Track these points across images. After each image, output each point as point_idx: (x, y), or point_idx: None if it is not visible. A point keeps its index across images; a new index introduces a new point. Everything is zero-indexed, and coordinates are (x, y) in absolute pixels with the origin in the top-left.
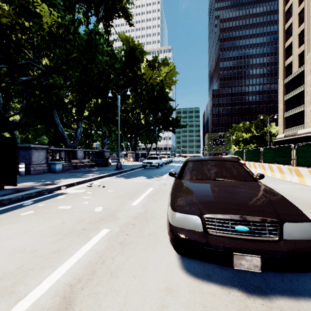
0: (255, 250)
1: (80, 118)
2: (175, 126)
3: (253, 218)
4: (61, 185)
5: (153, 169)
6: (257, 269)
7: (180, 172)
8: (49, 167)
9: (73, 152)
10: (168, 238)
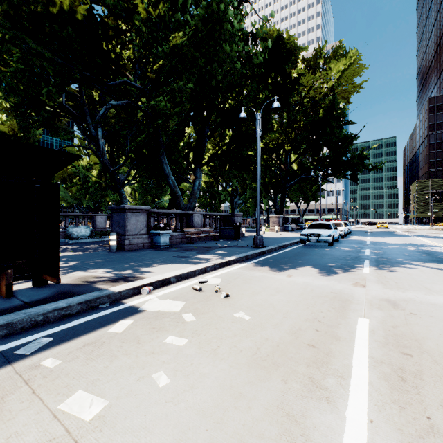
0: None
1: (198, 164)
2: (359, 167)
3: None
4: (141, 285)
5: (322, 248)
6: None
7: None
8: (152, 240)
9: (188, 217)
10: None
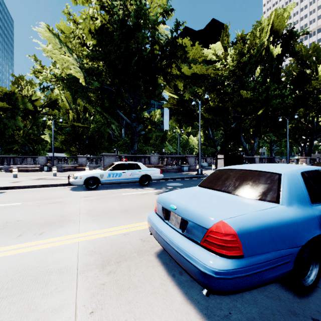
0: None
1: (256, 136)
2: None
3: None
4: None
5: None
6: None
7: None
8: None
9: (252, 159)
10: None
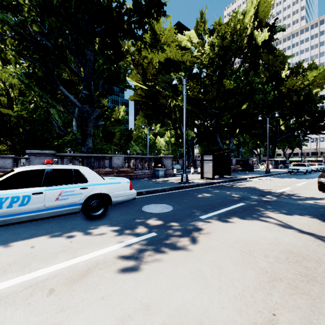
0: None
1: (232, 136)
2: None
3: None
4: (246, 177)
5: (300, 175)
6: None
7: (324, 170)
8: None
9: None
10: (318, 190)
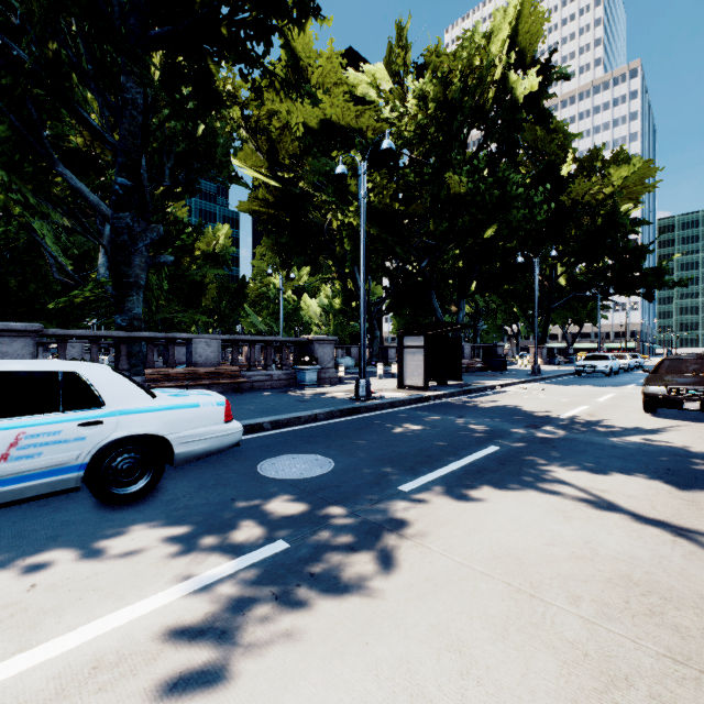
0: (697, 400)
1: (463, 297)
2: (652, 285)
3: (700, 387)
4: (495, 385)
5: (599, 378)
6: (697, 408)
7: (654, 368)
8: None
9: None
10: (642, 412)
